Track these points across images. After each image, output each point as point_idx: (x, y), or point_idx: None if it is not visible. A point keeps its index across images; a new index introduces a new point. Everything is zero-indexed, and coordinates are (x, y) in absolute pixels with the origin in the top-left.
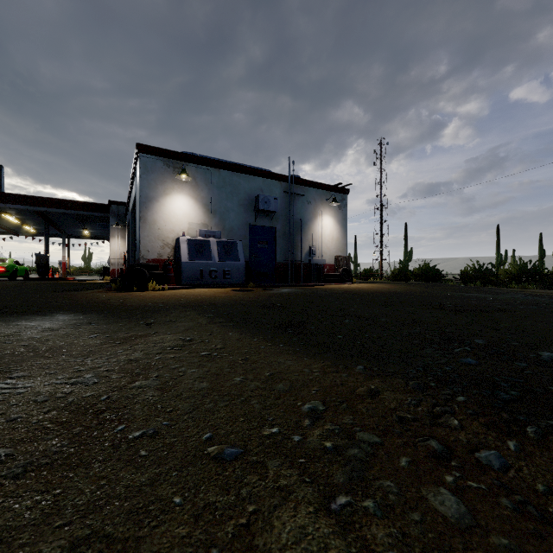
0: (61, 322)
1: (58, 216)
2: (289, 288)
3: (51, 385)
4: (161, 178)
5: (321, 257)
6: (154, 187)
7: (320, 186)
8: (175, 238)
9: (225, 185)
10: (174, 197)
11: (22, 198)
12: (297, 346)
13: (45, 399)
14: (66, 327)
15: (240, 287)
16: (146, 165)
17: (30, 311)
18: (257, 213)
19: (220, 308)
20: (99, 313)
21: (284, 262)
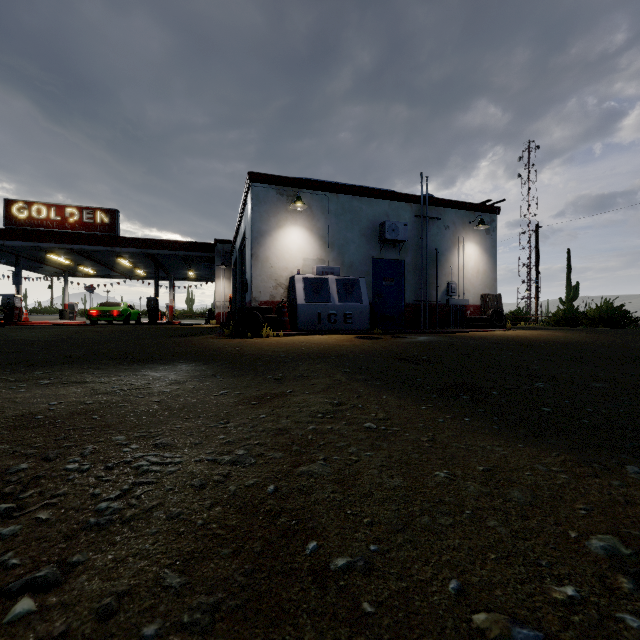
0: (186, 373)
1: (166, 258)
2: (425, 335)
3: (203, 463)
4: (273, 209)
5: (463, 295)
6: (266, 220)
7: (461, 205)
8: (289, 277)
9: (344, 212)
10: (288, 230)
11: (136, 241)
12: (492, 422)
13: (202, 485)
14: (192, 380)
15: (364, 333)
16: (258, 195)
17: (152, 359)
18: (381, 244)
19: (355, 361)
20: (220, 363)
21: (415, 303)
